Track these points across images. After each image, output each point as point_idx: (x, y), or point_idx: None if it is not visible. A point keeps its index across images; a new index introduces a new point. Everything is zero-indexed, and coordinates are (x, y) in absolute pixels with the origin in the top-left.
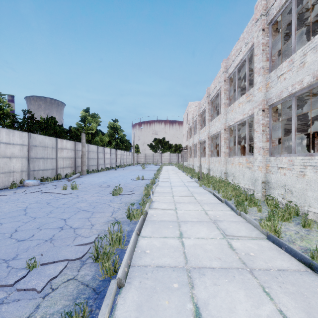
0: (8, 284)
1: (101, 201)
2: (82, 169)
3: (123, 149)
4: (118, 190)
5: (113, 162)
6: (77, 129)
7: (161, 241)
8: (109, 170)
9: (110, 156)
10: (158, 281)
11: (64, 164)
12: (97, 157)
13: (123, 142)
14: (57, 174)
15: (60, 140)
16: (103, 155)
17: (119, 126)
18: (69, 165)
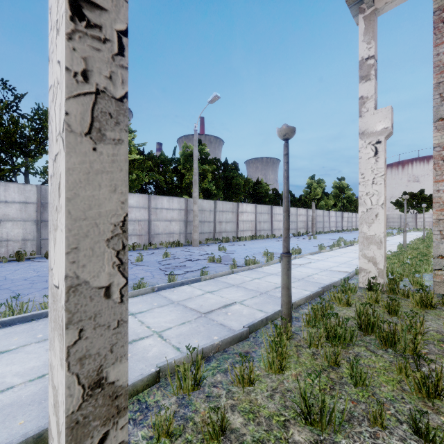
0: (316, 246)
1: (332, 242)
2: (312, 230)
3: (353, 210)
4: (341, 239)
5: (338, 225)
6: (305, 197)
7: (354, 248)
8: (334, 232)
9: (335, 219)
10: (349, 249)
11: (300, 226)
12: (323, 221)
13: (351, 203)
14: (297, 232)
15: (298, 209)
16: (328, 219)
17: (345, 185)
18: (303, 227)
